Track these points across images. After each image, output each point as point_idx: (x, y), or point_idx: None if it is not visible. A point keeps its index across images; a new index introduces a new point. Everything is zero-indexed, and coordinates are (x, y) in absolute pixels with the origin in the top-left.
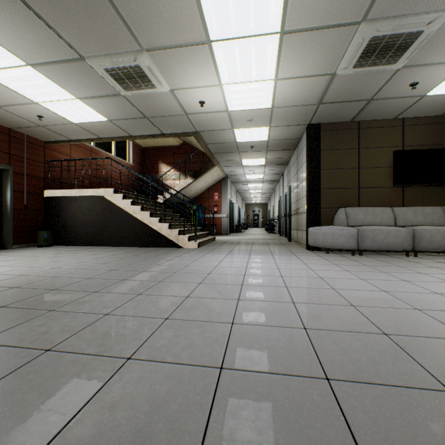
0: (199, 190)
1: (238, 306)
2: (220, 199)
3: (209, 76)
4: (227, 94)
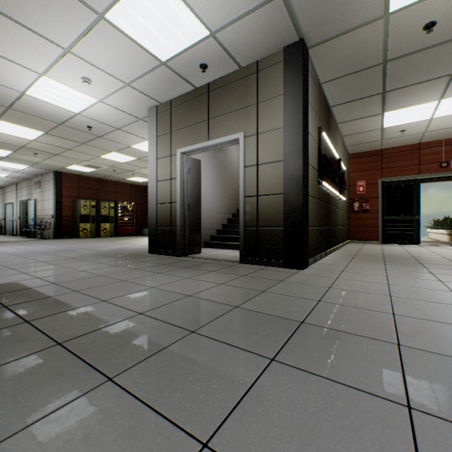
0: None
1: None
2: None
3: None
4: None
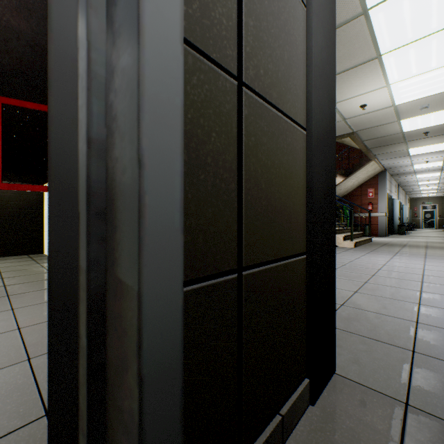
0: (348, 188)
1: (421, 295)
2: (376, 196)
3: (375, 82)
4: (395, 91)
